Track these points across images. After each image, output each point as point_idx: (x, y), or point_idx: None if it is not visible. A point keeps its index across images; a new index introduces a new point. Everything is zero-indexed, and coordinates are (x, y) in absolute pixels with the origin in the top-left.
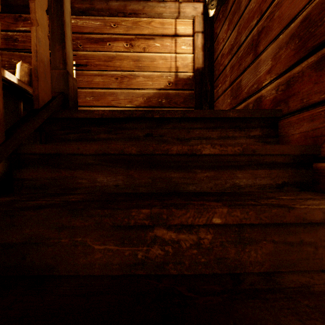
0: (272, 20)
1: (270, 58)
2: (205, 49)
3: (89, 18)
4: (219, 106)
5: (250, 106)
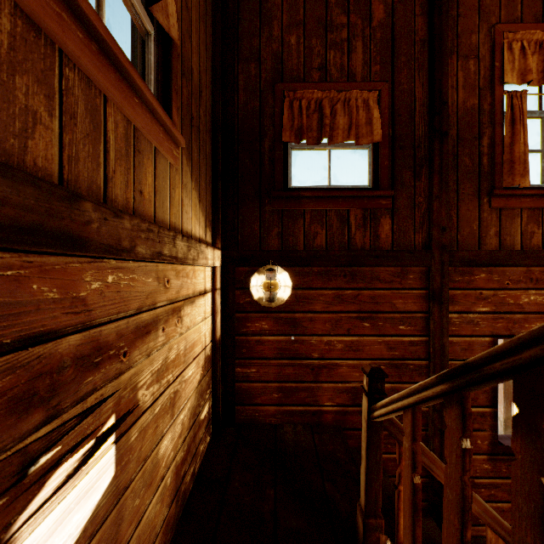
0: (334, 370)
1: (332, 391)
2: (221, 309)
3: (138, 265)
4: (253, 392)
5: (310, 412)
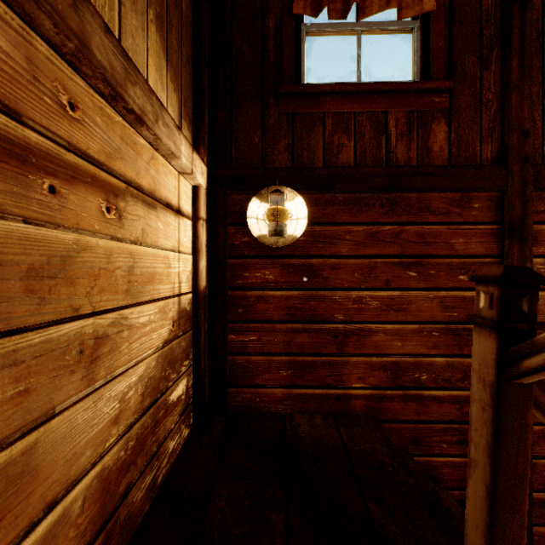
0: (365, 338)
1: (363, 367)
2: (207, 251)
3: None
4: (252, 368)
5: (332, 397)
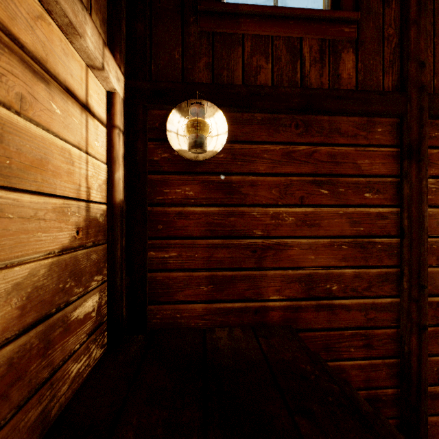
0: (282, 252)
1: (280, 280)
2: (125, 165)
3: None
4: (172, 284)
5: (251, 310)
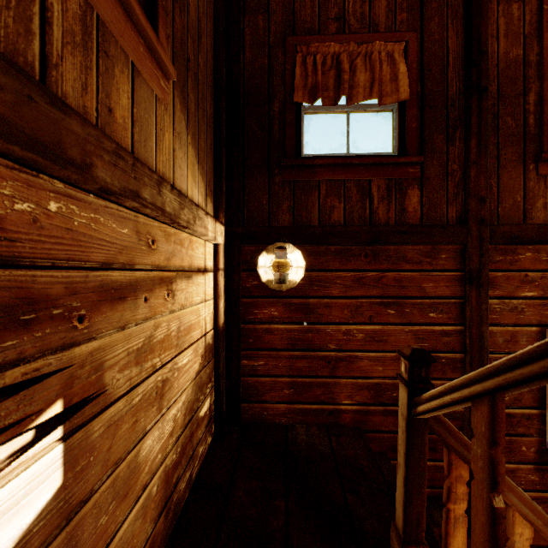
0: (353, 363)
1: (351, 387)
2: (225, 293)
3: (105, 204)
4: (260, 387)
5: (326, 411)
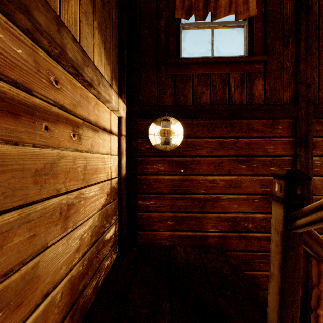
0: (216, 203)
1: (215, 220)
2: (126, 153)
3: None
4: (151, 220)
5: (197, 236)
